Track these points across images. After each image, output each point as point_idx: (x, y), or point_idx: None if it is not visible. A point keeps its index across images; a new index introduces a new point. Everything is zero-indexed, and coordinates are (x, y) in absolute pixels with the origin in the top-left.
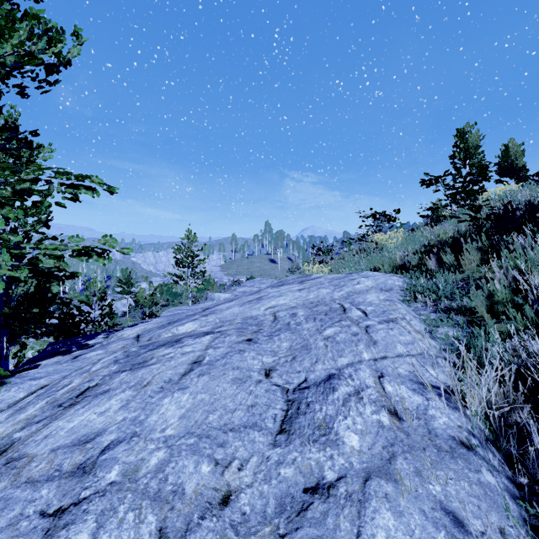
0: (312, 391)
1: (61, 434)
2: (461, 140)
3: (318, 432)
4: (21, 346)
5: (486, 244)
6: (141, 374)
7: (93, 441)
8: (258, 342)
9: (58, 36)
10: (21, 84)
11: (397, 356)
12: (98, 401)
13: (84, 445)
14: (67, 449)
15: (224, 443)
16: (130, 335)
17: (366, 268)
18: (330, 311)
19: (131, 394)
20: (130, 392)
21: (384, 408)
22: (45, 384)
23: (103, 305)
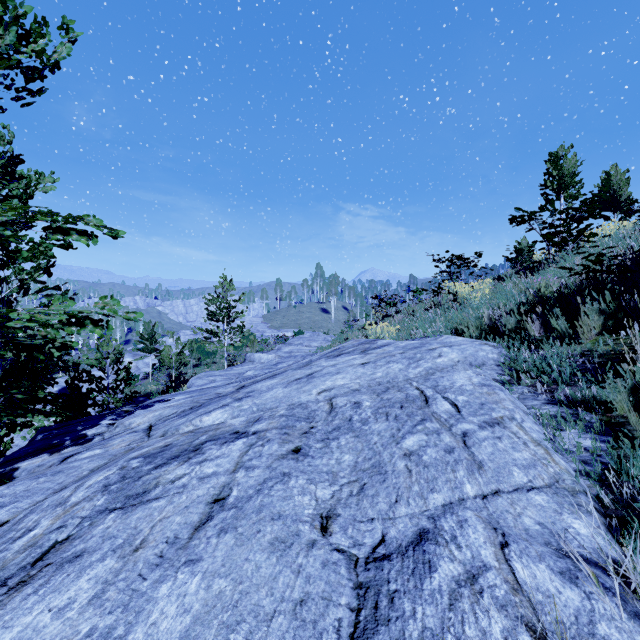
0: (395, 566)
1: None
2: (555, 166)
3: None
4: (8, 429)
5: (611, 306)
6: (136, 520)
7: None
8: (309, 454)
9: (39, 29)
10: None
11: (516, 490)
12: (61, 578)
13: None
14: None
15: None
16: (140, 425)
17: (446, 331)
18: (407, 400)
19: (113, 567)
20: (112, 562)
21: (523, 622)
22: (5, 520)
23: (118, 369)
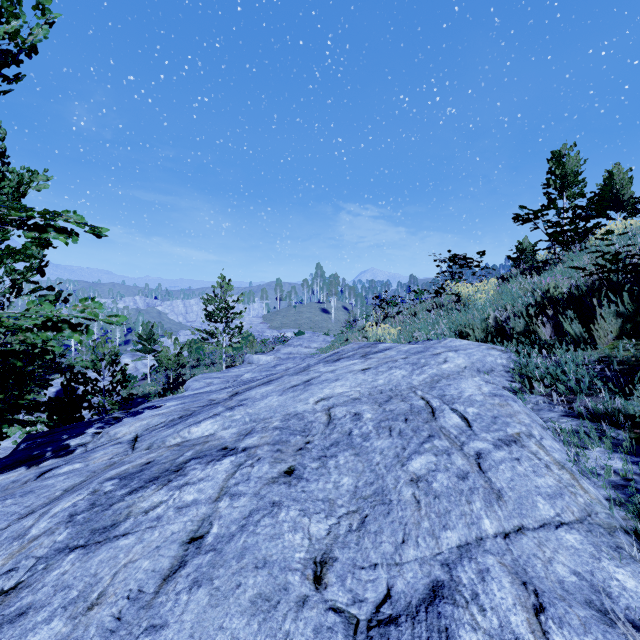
0: (404, 634)
1: None
2: (557, 165)
3: None
4: None
5: (629, 308)
6: (97, 563)
7: None
8: (303, 476)
9: (11, 8)
10: None
11: (543, 526)
12: None
13: None
14: None
15: None
16: (125, 435)
17: (451, 333)
18: (411, 412)
19: (60, 632)
20: (59, 625)
21: None
22: None
23: (113, 371)
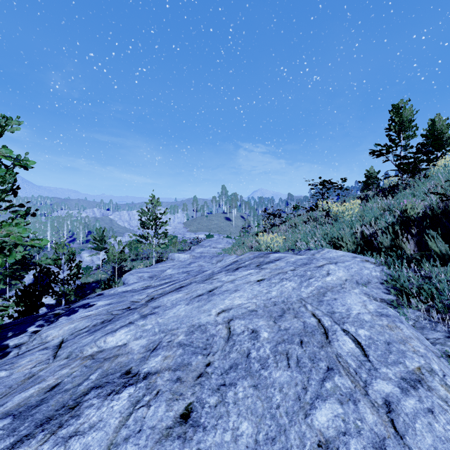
0: None
1: None
2: (396, 114)
3: None
4: None
5: None
6: None
7: None
8: (200, 421)
9: None
10: None
11: None
12: None
13: None
14: None
15: None
16: (54, 339)
17: (327, 245)
18: (305, 333)
19: None
20: None
21: None
22: None
23: (70, 266)
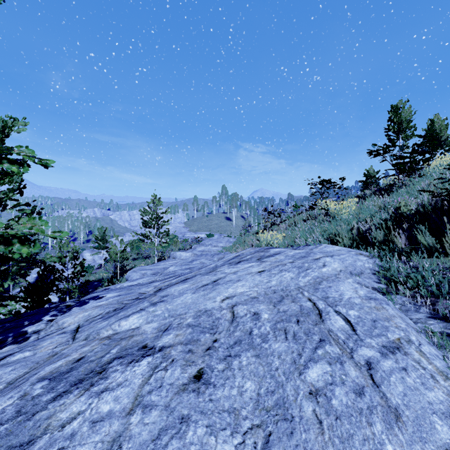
0: None
1: None
2: (395, 115)
3: None
4: None
5: None
6: None
7: None
8: (210, 381)
9: None
10: None
11: None
12: None
13: None
14: None
15: None
16: (70, 325)
17: (325, 240)
18: (302, 314)
19: None
20: None
21: None
22: None
23: (75, 264)
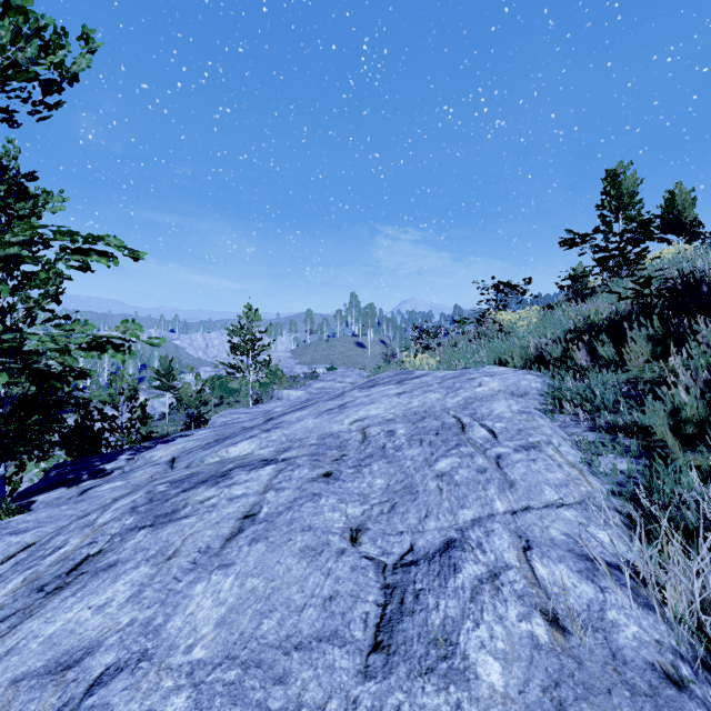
0: (421, 569)
1: (32, 649)
2: (613, 185)
3: (435, 652)
4: (17, 467)
5: (659, 331)
6: (167, 534)
7: (79, 666)
8: (340, 478)
9: (58, 40)
10: (7, 108)
11: (546, 507)
12: (97, 583)
13: (64, 673)
14: (36, 680)
15: (285, 675)
16: (162, 458)
17: (489, 361)
18: (443, 428)
19: (148, 573)
20: (146, 569)
21: (537, 608)
22: (31, 542)
23: (133, 406)
